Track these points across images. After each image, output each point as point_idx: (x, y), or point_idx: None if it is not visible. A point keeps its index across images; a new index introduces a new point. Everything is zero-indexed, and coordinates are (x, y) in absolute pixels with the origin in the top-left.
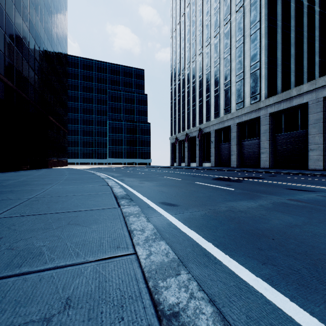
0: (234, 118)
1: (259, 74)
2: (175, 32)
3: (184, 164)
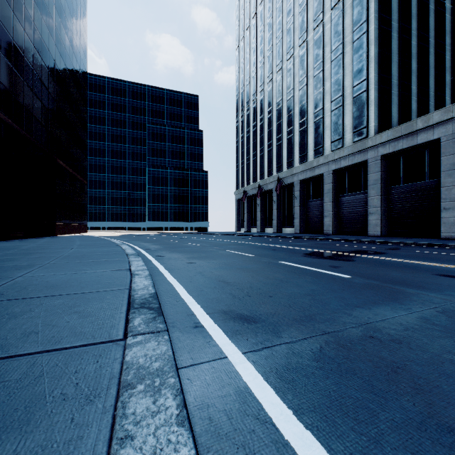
0: (329, 164)
1: (365, 98)
2: (243, 41)
3: (255, 229)
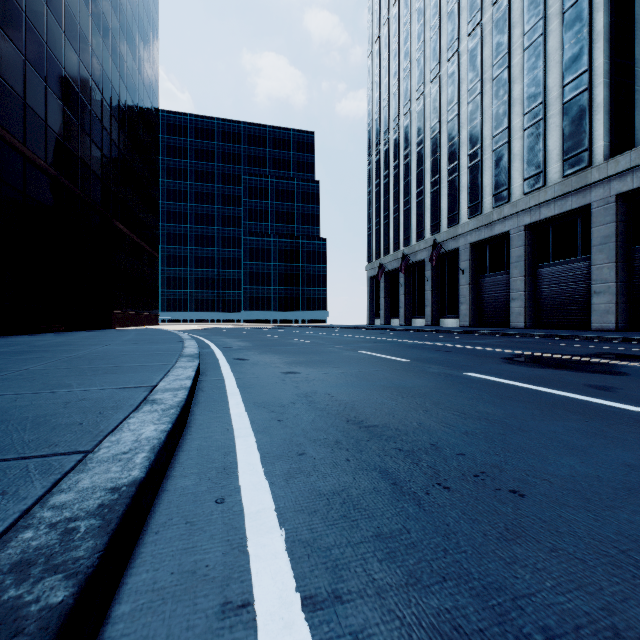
0: (519, 215)
1: (586, 102)
2: (378, 42)
3: (397, 321)
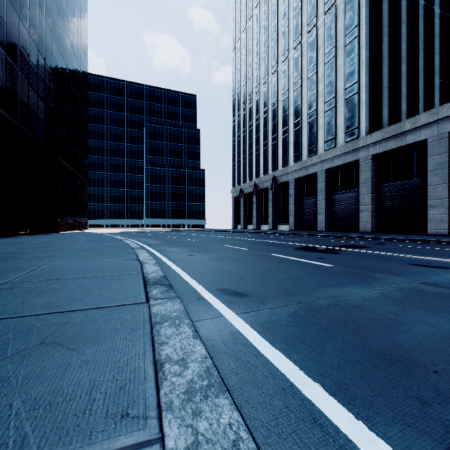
0: (322, 163)
1: (357, 100)
2: (239, 42)
3: (251, 226)
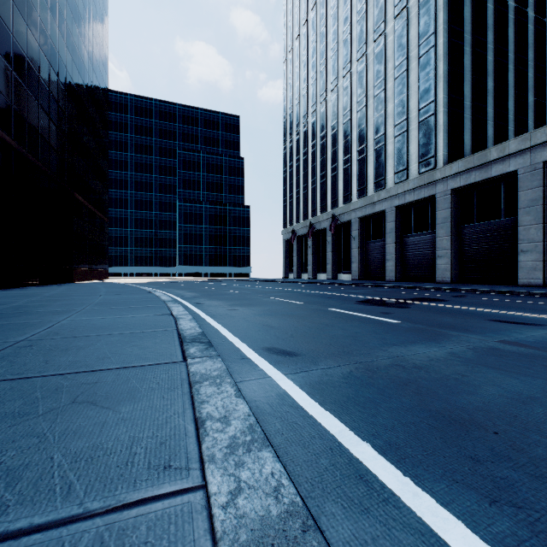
0: (391, 198)
1: (433, 123)
2: (291, 52)
3: (306, 275)
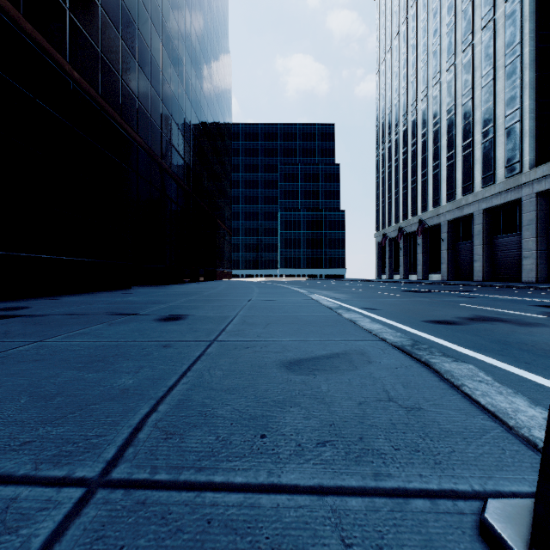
0: (479, 202)
1: (518, 130)
2: (383, 64)
3: (398, 276)
